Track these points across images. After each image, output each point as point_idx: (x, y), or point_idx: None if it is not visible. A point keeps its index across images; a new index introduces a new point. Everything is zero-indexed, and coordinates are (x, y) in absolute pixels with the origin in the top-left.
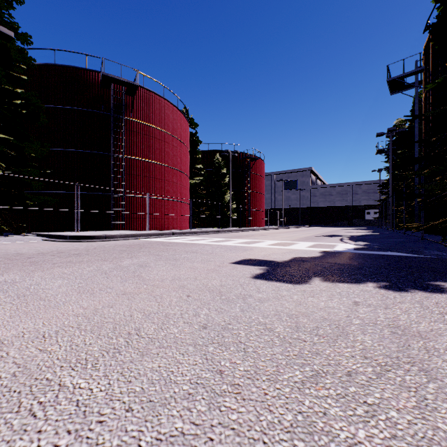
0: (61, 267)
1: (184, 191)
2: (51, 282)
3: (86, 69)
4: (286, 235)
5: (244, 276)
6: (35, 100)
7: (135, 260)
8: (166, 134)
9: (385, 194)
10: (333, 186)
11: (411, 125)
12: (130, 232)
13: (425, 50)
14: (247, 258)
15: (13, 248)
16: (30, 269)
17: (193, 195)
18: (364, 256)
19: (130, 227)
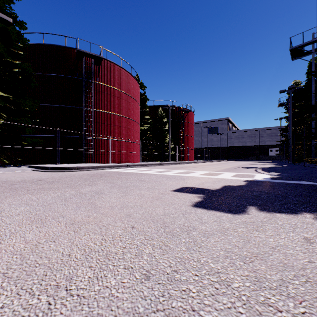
0: (31, 193)
1: (136, 134)
2: (14, 209)
3: (66, 47)
4: (212, 167)
5: (184, 204)
6: (29, 69)
7: (94, 187)
8: (123, 93)
9: (285, 136)
10: (245, 131)
11: (306, 84)
12: (96, 165)
13: None
14: (185, 186)
15: (6, 176)
16: (6, 195)
17: (142, 138)
18: (283, 185)
19: (97, 161)
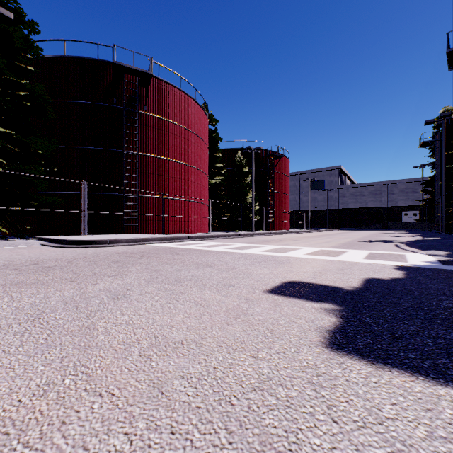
0: None
1: (203, 191)
2: None
3: (98, 60)
4: (321, 240)
5: (304, 337)
6: (41, 91)
7: (117, 280)
8: (183, 129)
9: (430, 193)
10: (365, 185)
11: None
12: (140, 236)
13: None
14: (289, 279)
15: None
16: None
17: (212, 196)
18: None
19: (145, 230)
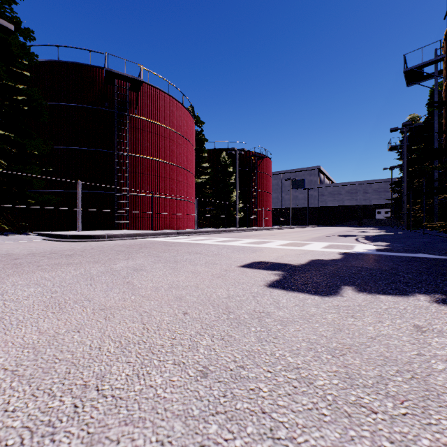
0: (44, 270)
1: (190, 189)
2: (21, 290)
3: (90, 65)
4: (296, 235)
5: (256, 283)
6: (38, 96)
7: (131, 262)
8: (171, 131)
9: (398, 193)
10: (342, 184)
11: (427, 119)
12: (133, 232)
13: (446, 37)
14: (258, 260)
15: (7, 248)
16: (8, 272)
17: (198, 195)
18: (393, 259)
19: (135, 226)
